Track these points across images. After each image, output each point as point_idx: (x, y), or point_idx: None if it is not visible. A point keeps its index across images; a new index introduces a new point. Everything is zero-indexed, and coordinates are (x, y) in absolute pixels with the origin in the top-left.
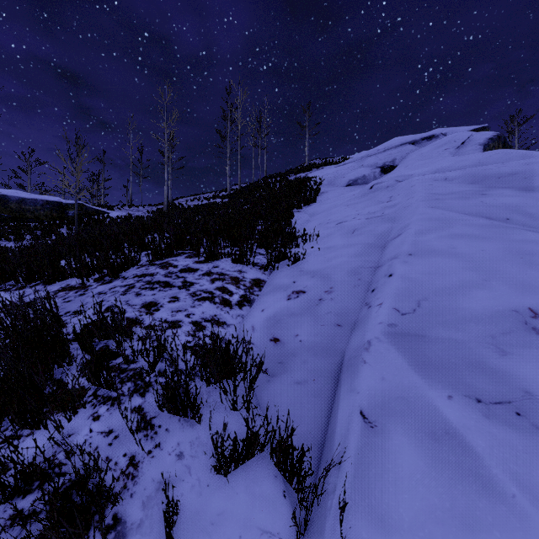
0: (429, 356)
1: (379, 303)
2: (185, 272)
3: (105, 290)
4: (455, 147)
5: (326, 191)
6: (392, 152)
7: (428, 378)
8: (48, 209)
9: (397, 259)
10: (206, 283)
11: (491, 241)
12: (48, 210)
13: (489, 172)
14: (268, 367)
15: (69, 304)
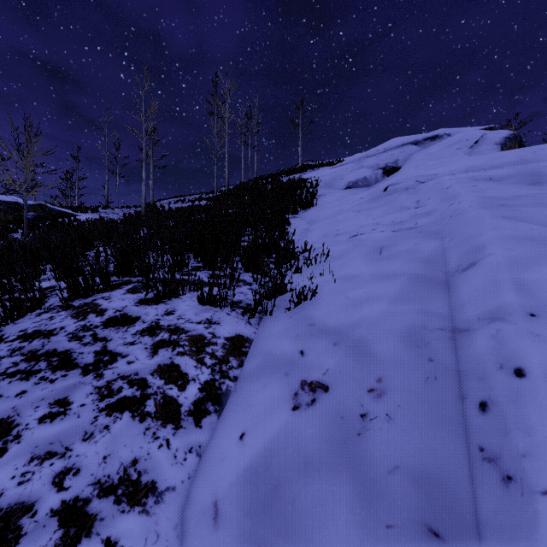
0: None
1: None
2: (113, 326)
3: None
4: (468, 146)
5: (323, 194)
6: (394, 153)
7: None
8: (1, 210)
9: (510, 325)
10: (142, 355)
11: None
12: (1, 212)
13: None
14: None
15: None
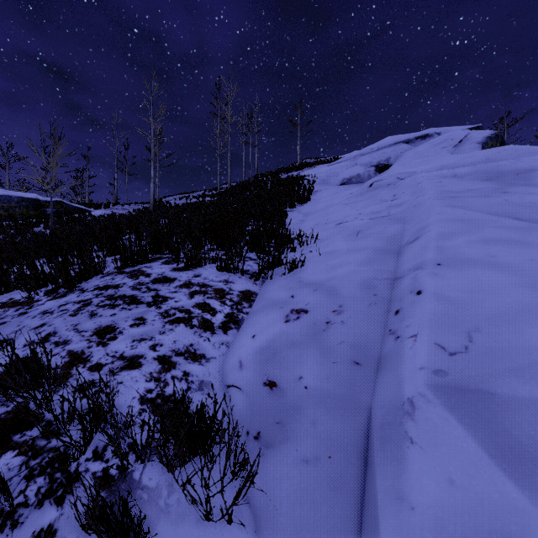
0: (515, 436)
1: (412, 334)
2: (159, 283)
3: (53, 307)
4: (452, 146)
5: (319, 190)
6: (387, 151)
7: (532, 489)
8: (24, 206)
9: (424, 270)
10: (183, 298)
11: (537, 247)
12: (24, 208)
13: (505, 168)
14: (261, 430)
15: (1, 328)
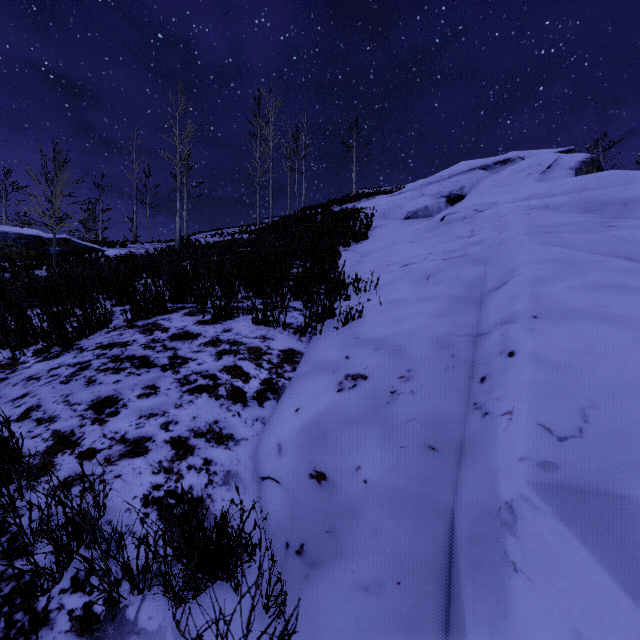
0: None
1: (506, 410)
2: (178, 340)
3: (41, 371)
4: (540, 172)
5: (379, 225)
6: (460, 179)
7: None
8: (23, 245)
9: (516, 325)
10: (208, 359)
11: None
12: (23, 247)
13: (608, 197)
14: (305, 541)
15: None
